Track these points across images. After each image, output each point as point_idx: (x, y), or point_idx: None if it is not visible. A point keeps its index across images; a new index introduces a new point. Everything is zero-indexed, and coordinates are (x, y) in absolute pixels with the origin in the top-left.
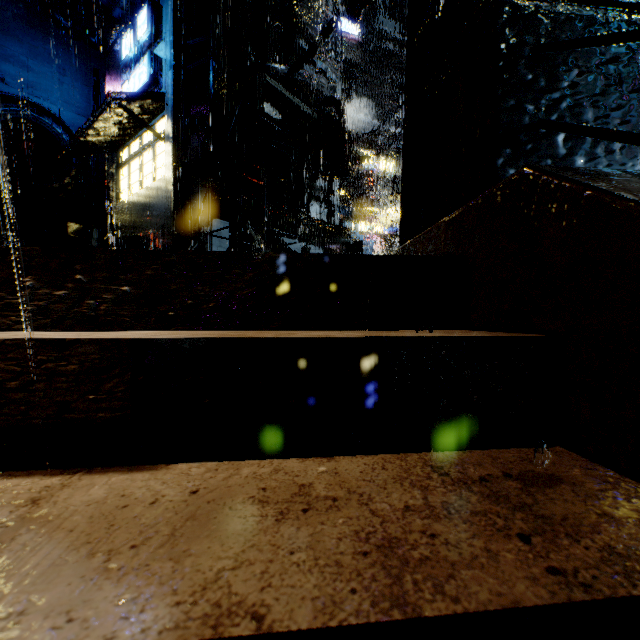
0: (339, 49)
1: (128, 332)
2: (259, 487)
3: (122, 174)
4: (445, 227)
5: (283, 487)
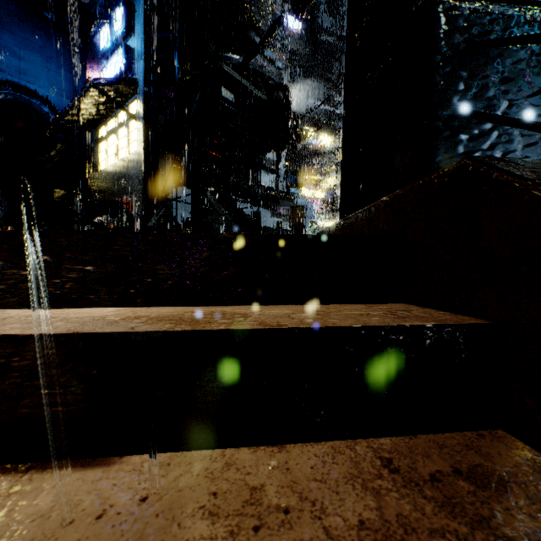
0: (286, 42)
1: (90, 311)
2: (210, 491)
3: (100, 148)
4: (384, 207)
5: (234, 491)
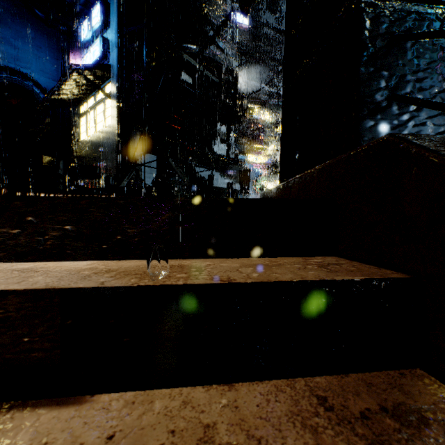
0: (234, 34)
1: (68, 265)
2: (169, 429)
3: (82, 121)
4: (317, 174)
5: (190, 429)
